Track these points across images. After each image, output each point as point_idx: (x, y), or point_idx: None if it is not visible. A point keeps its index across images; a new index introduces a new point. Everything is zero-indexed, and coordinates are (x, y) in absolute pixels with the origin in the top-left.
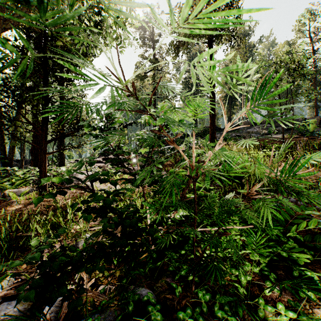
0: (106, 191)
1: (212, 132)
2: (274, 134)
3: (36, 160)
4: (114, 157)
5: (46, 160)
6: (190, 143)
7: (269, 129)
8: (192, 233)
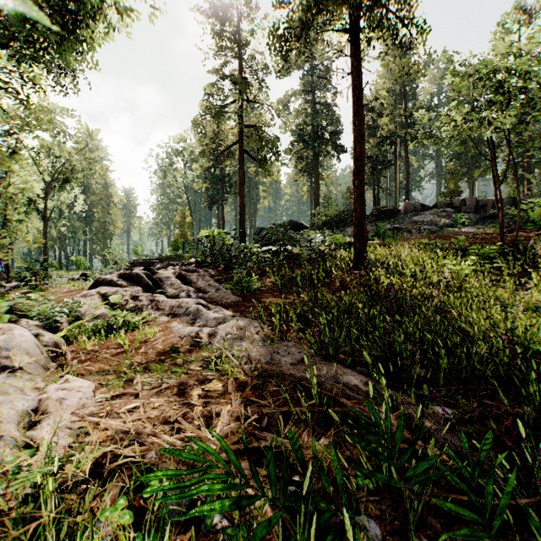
0: None
1: (359, 219)
2: (462, 225)
3: None
4: (145, 272)
5: None
6: (311, 242)
7: (456, 216)
8: None
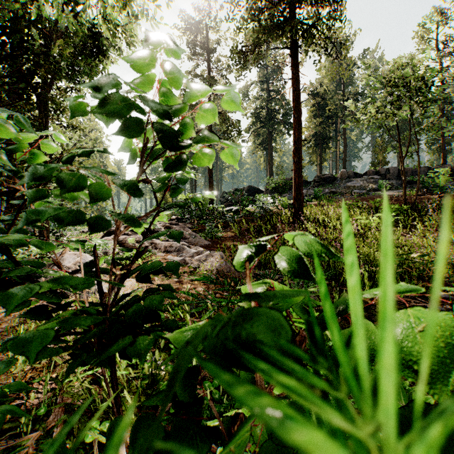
0: None
1: (297, 186)
2: (386, 189)
3: None
4: None
5: None
6: (263, 203)
7: (379, 182)
8: None
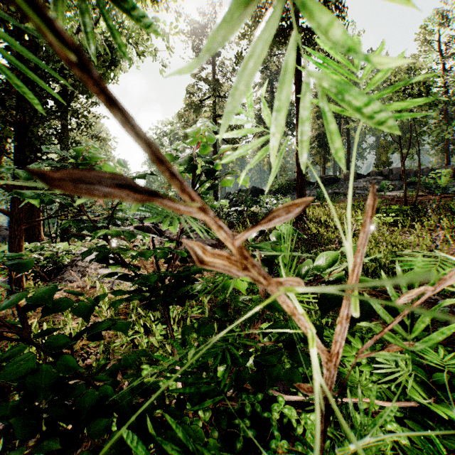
0: (51, 345)
1: (300, 188)
2: (388, 190)
3: (30, 230)
4: (152, 225)
5: (22, 234)
6: (267, 204)
7: (382, 183)
8: (277, 412)
